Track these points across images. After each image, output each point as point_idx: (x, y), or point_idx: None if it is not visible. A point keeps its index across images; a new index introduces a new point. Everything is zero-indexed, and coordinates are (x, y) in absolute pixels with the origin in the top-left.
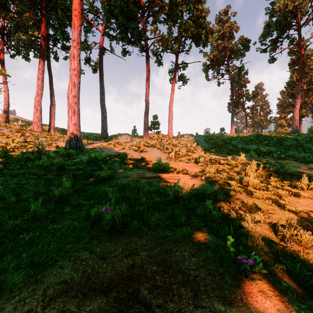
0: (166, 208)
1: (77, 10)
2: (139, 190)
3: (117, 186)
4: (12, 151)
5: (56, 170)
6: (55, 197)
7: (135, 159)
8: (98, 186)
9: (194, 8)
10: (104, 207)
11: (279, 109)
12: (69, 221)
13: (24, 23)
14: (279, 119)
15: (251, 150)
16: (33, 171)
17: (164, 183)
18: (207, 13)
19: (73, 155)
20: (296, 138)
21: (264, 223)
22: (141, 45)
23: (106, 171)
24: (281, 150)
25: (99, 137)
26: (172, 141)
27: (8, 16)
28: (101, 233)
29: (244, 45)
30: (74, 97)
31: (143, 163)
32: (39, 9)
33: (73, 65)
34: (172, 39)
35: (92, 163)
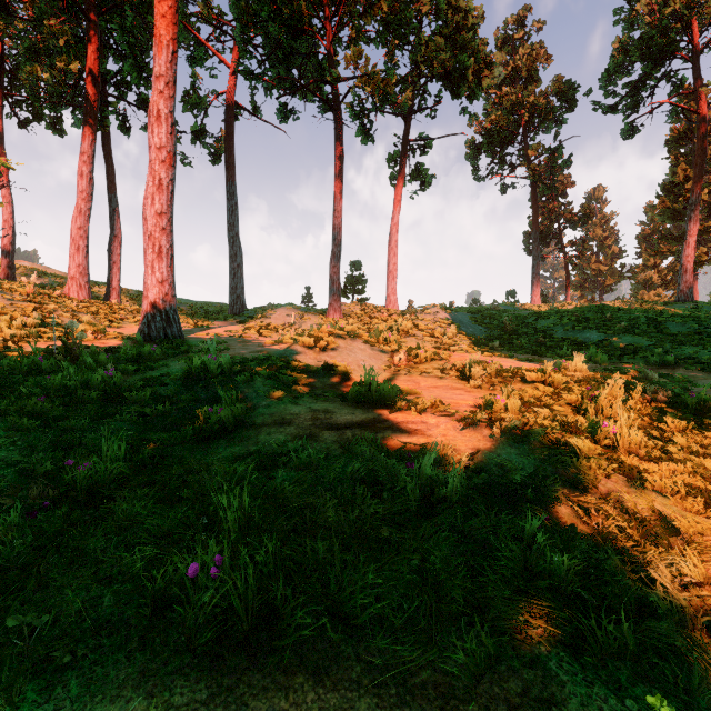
0: (399, 538)
1: (165, 1)
2: (315, 468)
3: (254, 453)
4: (4, 349)
5: (95, 403)
6: (77, 488)
7: (308, 370)
8: (205, 448)
9: (448, 8)
10: (199, 553)
11: (644, 247)
12: (89, 589)
13: (48, 46)
14: (644, 269)
15: (587, 343)
16: (32, 408)
17: (386, 444)
18: (479, 21)
19: (151, 359)
20: (696, 315)
21: (707, 586)
22: (323, 96)
23: (229, 407)
24: (663, 345)
25: (226, 312)
26: (399, 321)
27: (11, 30)
28: (183, 654)
29: (563, 98)
30: (158, 216)
31: (328, 380)
32: (83, 9)
33: (157, 137)
34: (397, 80)
35: (196, 380)
